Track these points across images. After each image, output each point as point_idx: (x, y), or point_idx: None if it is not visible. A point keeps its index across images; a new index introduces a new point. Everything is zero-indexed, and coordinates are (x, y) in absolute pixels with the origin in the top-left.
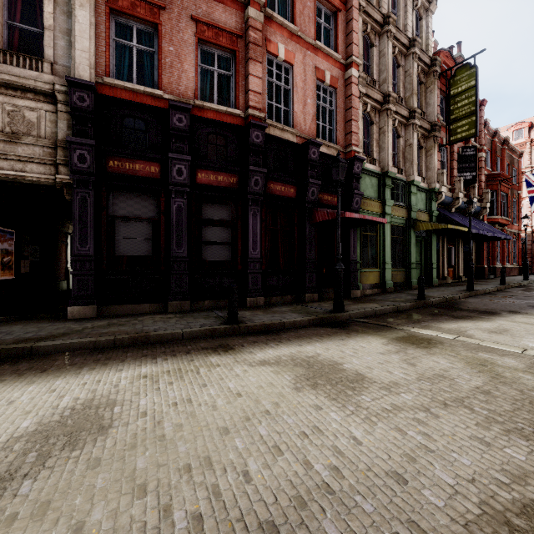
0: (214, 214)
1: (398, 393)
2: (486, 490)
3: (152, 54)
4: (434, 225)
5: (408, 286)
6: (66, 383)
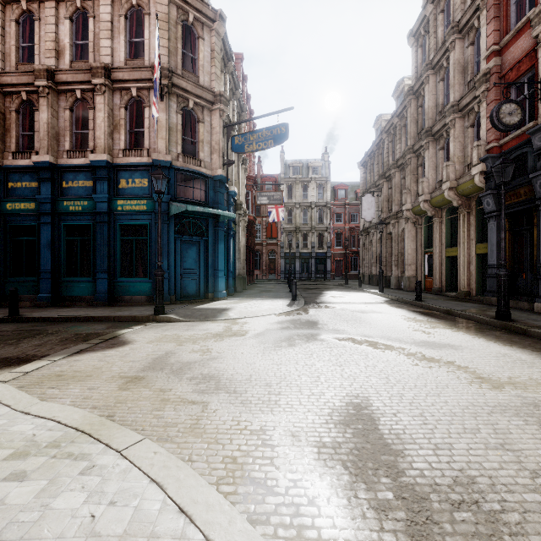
0: None
1: None
2: (387, 414)
3: None
4: None
5: None
6: (479, 342)
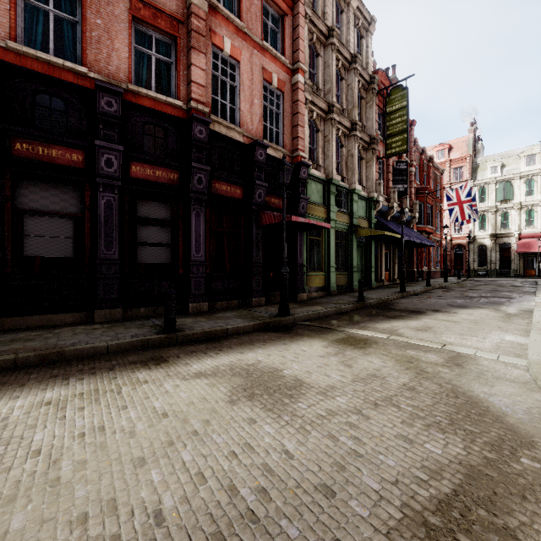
0: (152, 212)
1: (334, 397)
2: (407, 490)
3: (74, 24)
4: (372, 232)
5: (350, 289)
6: None
